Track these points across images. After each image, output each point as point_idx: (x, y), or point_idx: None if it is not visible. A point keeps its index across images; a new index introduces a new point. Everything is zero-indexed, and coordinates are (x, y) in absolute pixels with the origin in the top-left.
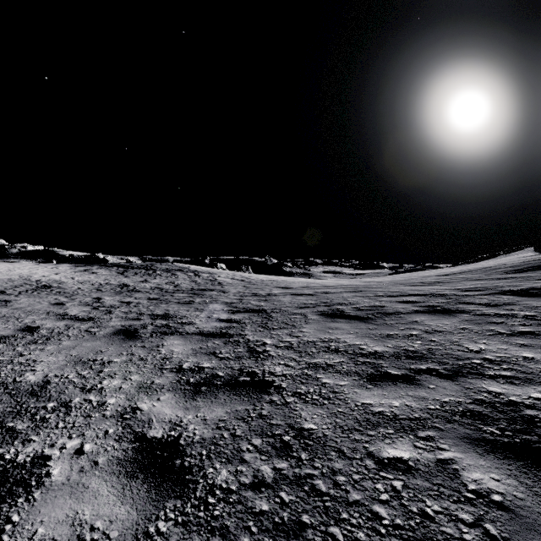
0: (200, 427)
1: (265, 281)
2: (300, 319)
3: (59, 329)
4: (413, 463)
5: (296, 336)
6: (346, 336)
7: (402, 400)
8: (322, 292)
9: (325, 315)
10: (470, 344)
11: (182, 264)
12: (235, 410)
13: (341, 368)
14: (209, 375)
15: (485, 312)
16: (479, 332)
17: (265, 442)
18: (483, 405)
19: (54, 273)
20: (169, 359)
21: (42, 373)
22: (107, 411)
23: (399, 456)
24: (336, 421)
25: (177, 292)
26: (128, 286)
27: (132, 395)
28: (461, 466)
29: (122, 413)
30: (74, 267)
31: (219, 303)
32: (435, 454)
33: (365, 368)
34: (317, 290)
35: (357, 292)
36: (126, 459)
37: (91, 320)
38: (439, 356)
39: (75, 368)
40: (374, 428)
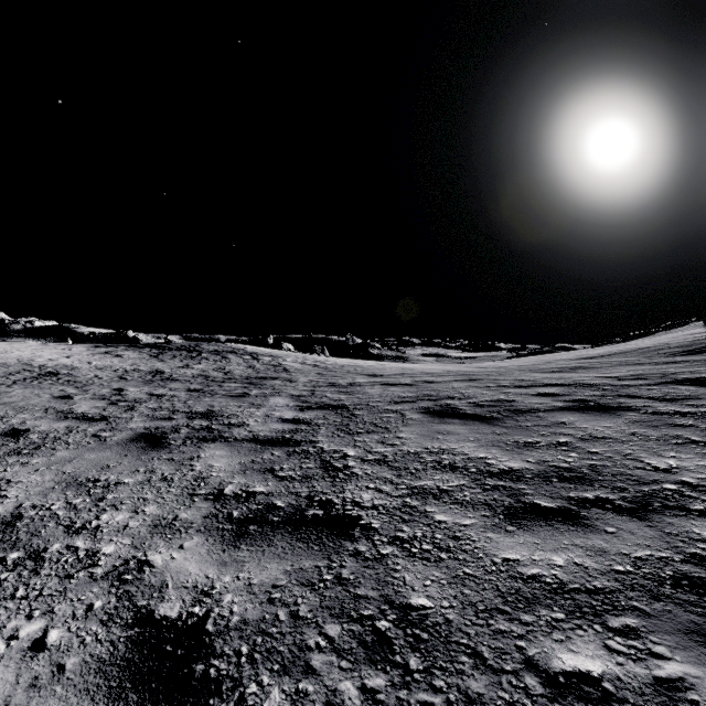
0: (242, 598)
1: (345, 366)
2: (395, 418)
3: (57, 433)
4: (613, 686)
5: (391, 445)
6: (463, 444)
7: (568, 554)
8: (424, 382)
9: (431, 414)
10: (652, 458)
11: (236, 344)
12: (299, 568)
13: (463, 497)
14: (262, 506)
15: (661, 409)
16: (661, 440)
17: (347, 632)
18: (704, 565)
19: (65, 356)
20: (205, 479)
21: (15, 501)
22: (99, 567)
23: (584, 670)
24: (464, 593)
25: (227, 380)
26: (162, 373)
27: (141, 539)
28: (704, 695)
29: (120, 572)
30: (93, 348)
31: (283, 397)
32: (649, 666)
33: (499, 496)
34: (416, 378)
35: (473, 382)
36: (113, 661)
37: (104, 420)
38: (610, 477)
39: (65, 493)
40: (531, 609)
